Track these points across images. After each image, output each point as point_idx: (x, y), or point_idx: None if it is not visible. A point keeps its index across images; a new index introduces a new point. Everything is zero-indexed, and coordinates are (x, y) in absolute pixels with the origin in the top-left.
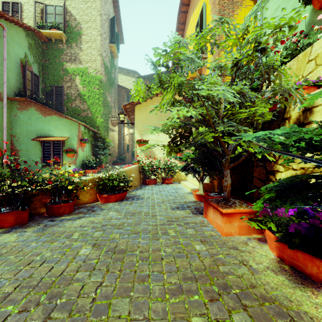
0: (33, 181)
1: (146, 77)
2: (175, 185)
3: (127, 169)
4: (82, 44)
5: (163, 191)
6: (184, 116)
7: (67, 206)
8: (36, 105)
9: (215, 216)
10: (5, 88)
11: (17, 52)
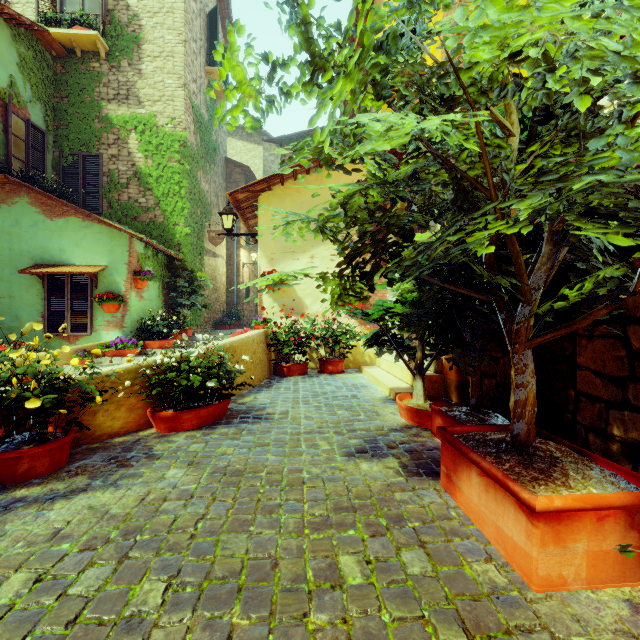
0: None
1: (285, 141)
2: (351, 377)
3: (234, 341)
4: (144, 62)
5: (321, 394)
6: (390, 180)
7: (40, 452)
8: (32, 194)
9: (491, 504)
10: None
11: None
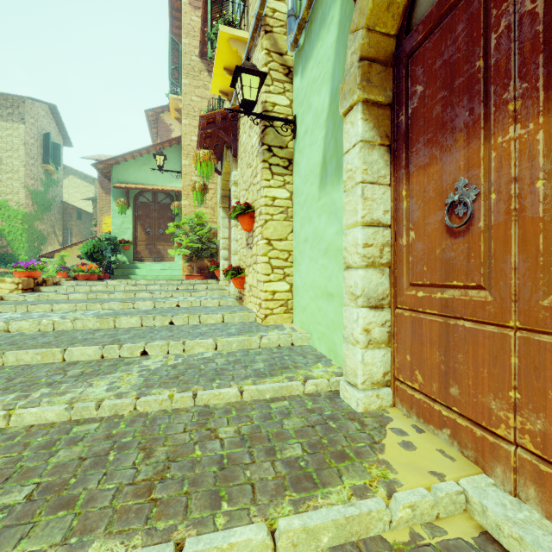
0: None
1: (95, 200)
2: None
3: None
4: (1, 174)
5: None
6: None
7: None
8: None
9: None
10: None
11: None
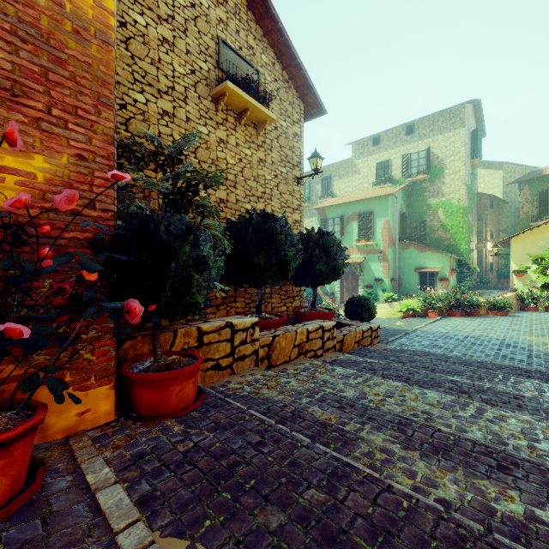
0: (468, 300)
1: (522, 181)
2: None
3: (505, 297)
4: (445, 178)
5: (542, 316)
6: None
7: (477, 313)
8: (414, 245)
9: None
10: (397, 237)
11: (398, 207)
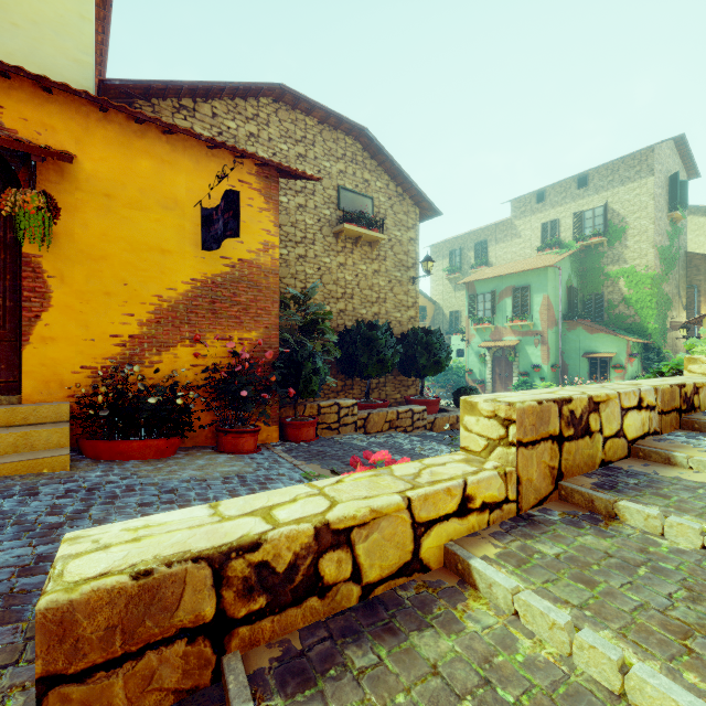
0: None
1: None
2: None
3: None
4: (627, 240)
5: None
6: None
7: None
8: (583, 325)
9: None
10: (560, 316)
11: (563, 278)
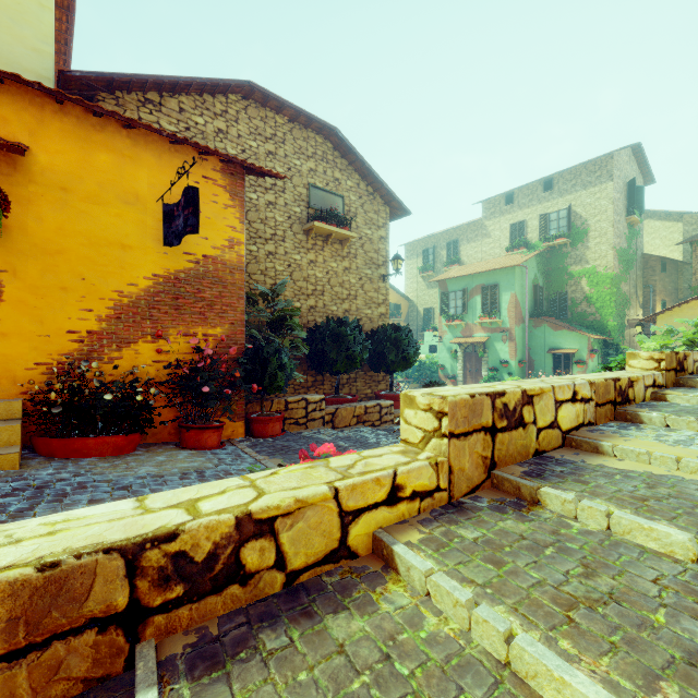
0: None
1: (694, 241)
2: None
3: None
4: (589, 242)
5: None
6: None
7: None
8: (548, 322)
9: None
10: (526, 314)
11: (530, 277)
